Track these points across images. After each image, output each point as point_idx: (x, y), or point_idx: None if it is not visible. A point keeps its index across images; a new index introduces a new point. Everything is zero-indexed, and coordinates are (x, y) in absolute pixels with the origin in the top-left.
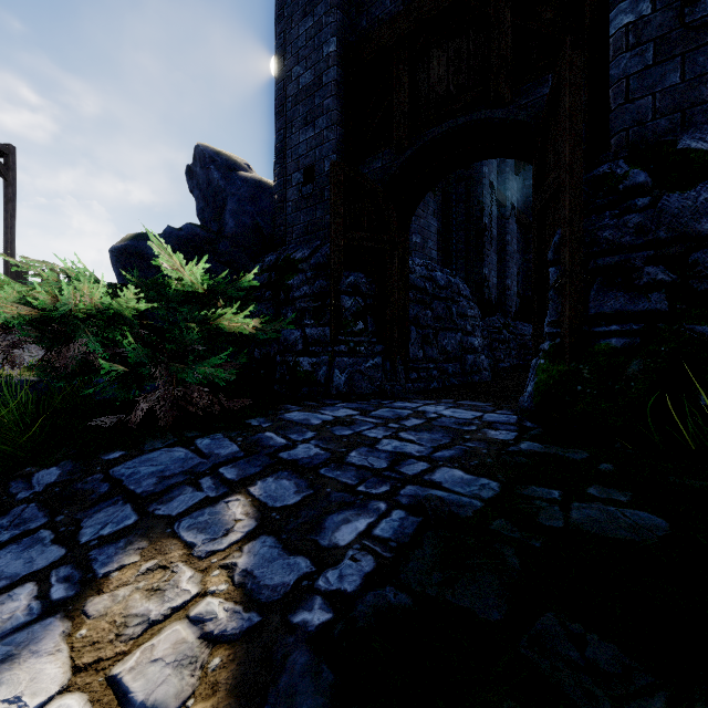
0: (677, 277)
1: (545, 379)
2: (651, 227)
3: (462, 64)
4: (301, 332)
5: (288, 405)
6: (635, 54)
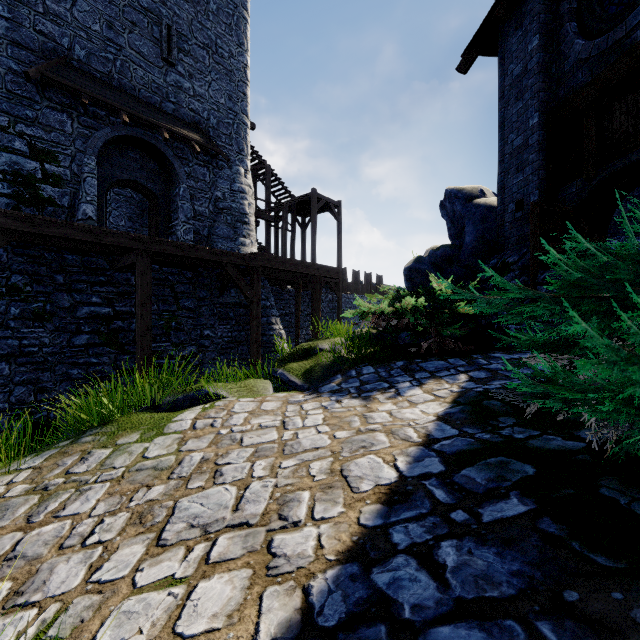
0: None
1: None
2: None
3: (639, 112)
4: None
5: (496, 351)
6: None
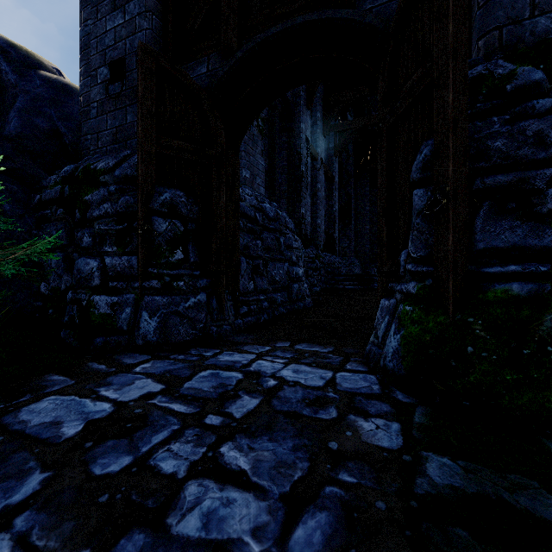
0: None
1: (418, 334)
2: None
3: None
4: (99, 262)
5: (52, 376)
6: None
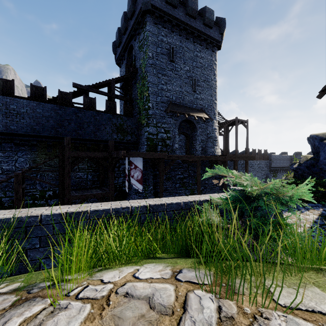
0: None
1: None
2: None
3: None
4: None
5: None
6: None
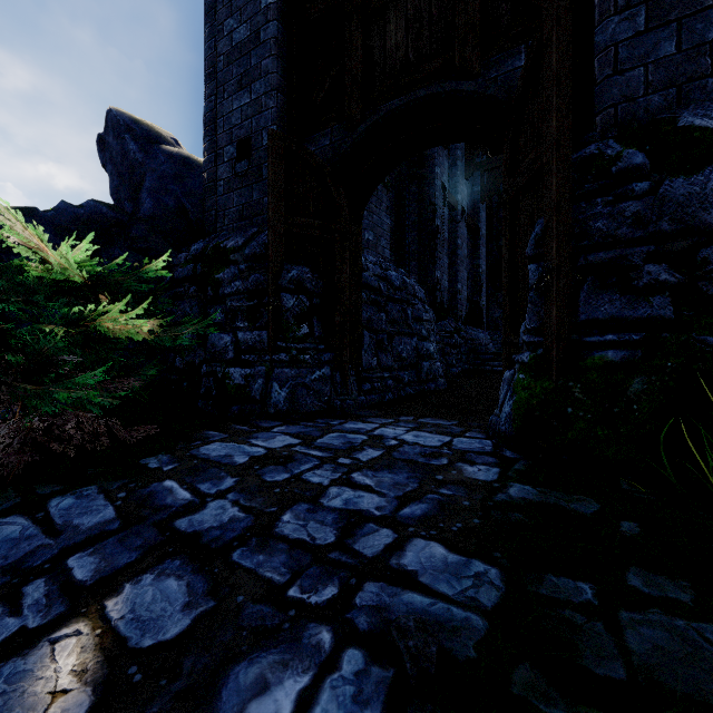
0: (684, 277)
1: (527, 399)
2: (651, 217)
3: (424, 29)
4: (232, 337)
5: (209, 431)
6: (625, 18)
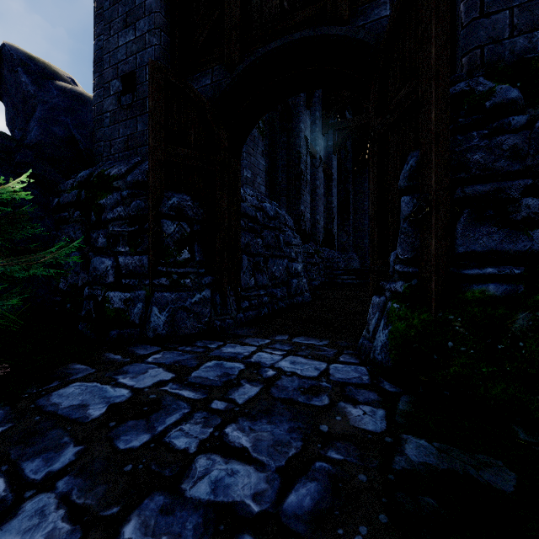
0: None
1: (404, 329)
2: (528, 151)
3: None
4: (113, 261)
5: (75, 365)
6: None
